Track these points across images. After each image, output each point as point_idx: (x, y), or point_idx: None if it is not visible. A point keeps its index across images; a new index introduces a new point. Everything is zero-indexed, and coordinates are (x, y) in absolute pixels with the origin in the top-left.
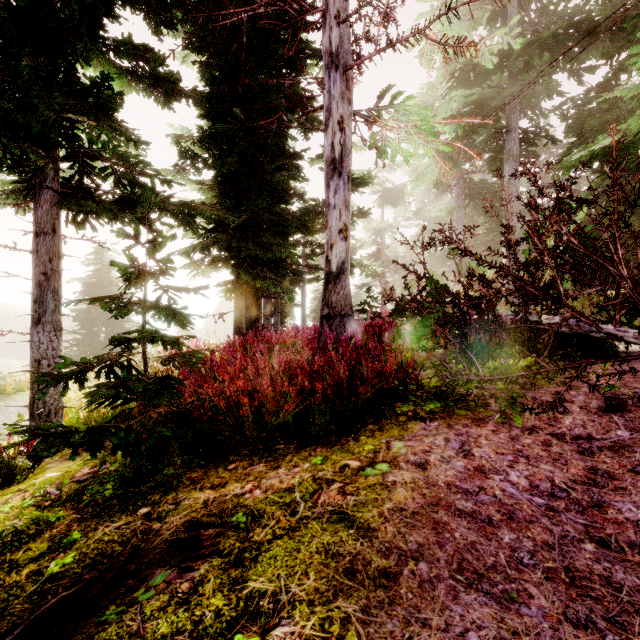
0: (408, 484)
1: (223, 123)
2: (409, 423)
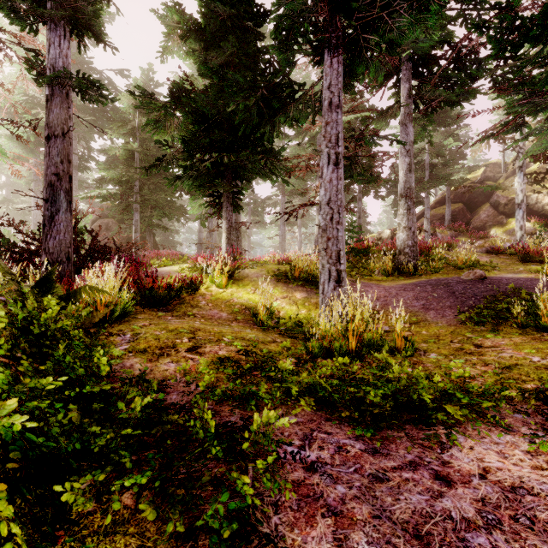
0: None
1: None
2: None
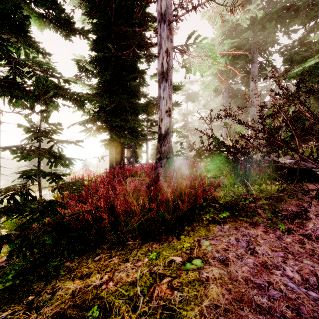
0: (217, 280)
1: (102, 52)
2: (210, 226)
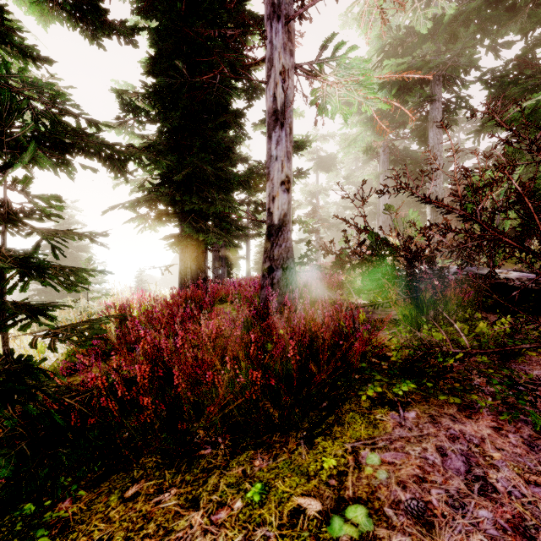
0: None
1: (165, 76)
2: (376, 412)
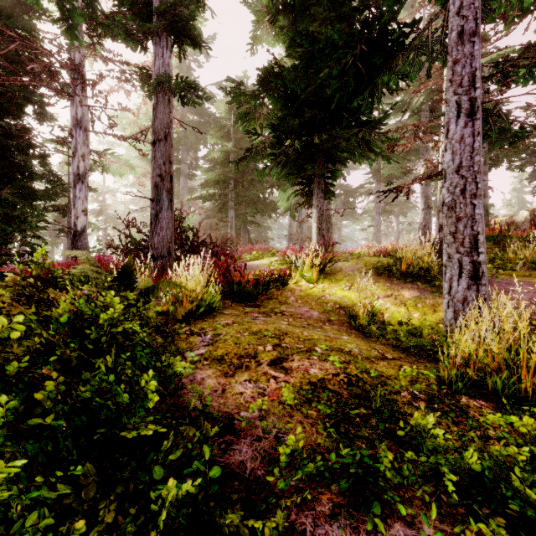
0: None
1: None
2: None
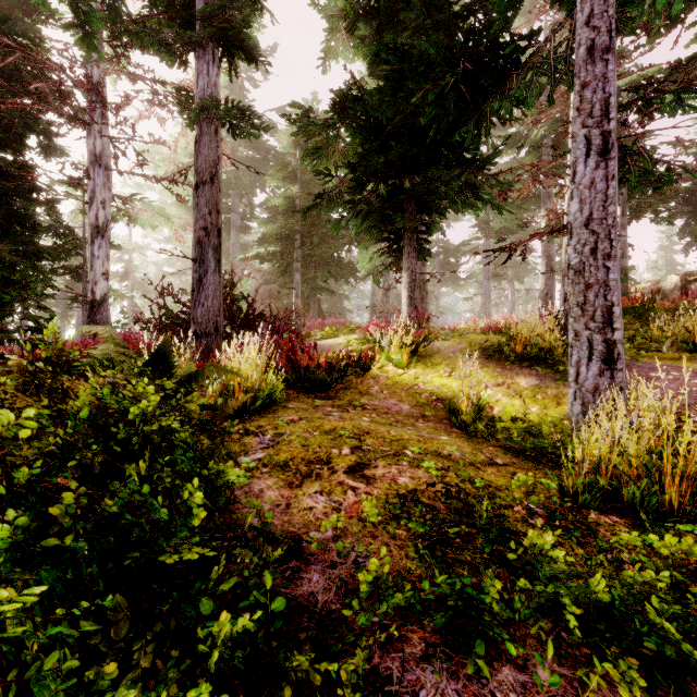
0: None
1: None
2: None
